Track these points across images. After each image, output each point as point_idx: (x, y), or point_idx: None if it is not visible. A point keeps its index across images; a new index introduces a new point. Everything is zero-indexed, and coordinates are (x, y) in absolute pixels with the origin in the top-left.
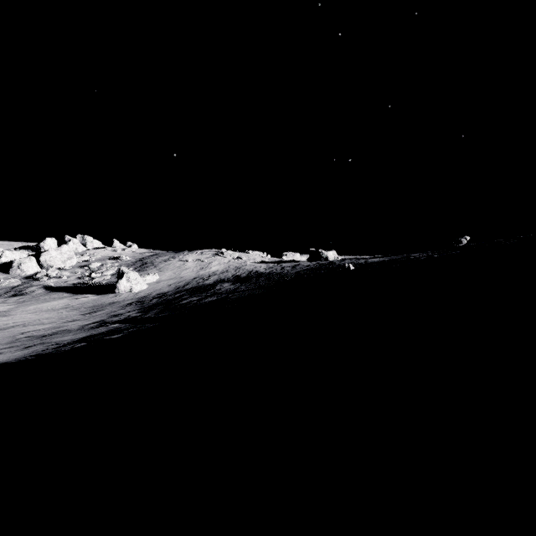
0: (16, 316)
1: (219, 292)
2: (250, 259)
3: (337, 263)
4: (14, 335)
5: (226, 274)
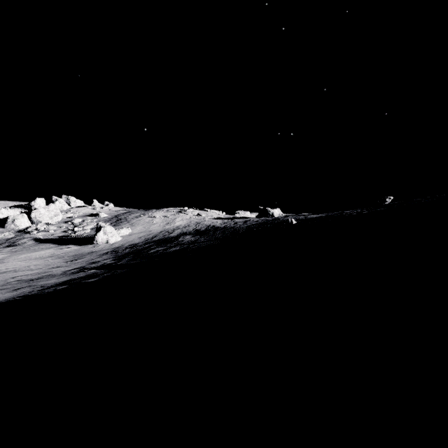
0: (9, 263)
1: (182, 243)
2: (208, 215)
3: (282, 219)
4: (6, 279)
5: (188, 228)
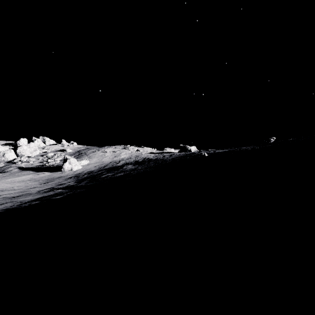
0: None
1: (125, 170)
2: (144, 151)
3: (197, 153)
4: None
5: (130, 159)
